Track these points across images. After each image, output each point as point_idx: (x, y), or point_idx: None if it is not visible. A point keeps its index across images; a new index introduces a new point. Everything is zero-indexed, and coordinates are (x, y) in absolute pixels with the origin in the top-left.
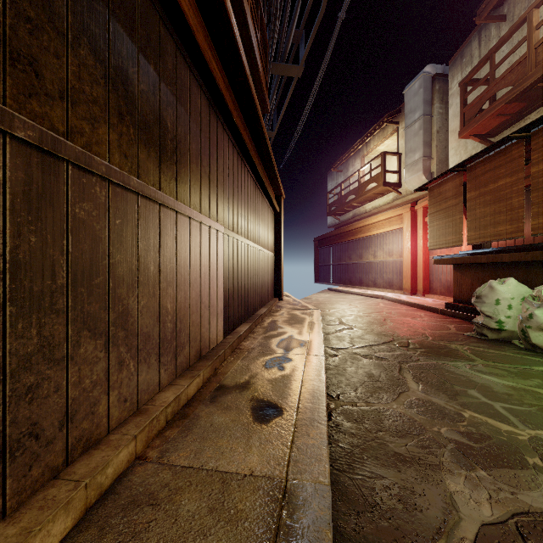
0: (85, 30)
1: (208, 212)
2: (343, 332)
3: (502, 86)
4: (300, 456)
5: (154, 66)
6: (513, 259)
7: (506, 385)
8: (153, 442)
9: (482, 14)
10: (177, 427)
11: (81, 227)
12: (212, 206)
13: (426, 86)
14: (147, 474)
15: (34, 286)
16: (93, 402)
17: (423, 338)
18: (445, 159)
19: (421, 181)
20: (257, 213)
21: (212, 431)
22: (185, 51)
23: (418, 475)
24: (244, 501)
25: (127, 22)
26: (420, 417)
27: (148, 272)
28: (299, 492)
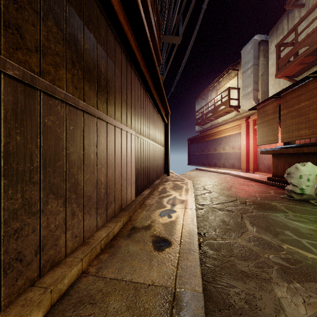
0: (51, 10)
1: (126, 123)
2: (206, 194)
3: (302, 46)
4: (183, 272)
5: (94, 34)
6: (310, 150)
7: (308, 228)
8: (93, 262)
9: (289, 3)
10: (107, 253)
11: (48, 131)
12: (128, 119)
13: (255, 48)
14: (88, 283)
15: (19, 167)
16: (56, 238)
17: (255, 199)
18: (266, 91)
19: (252, 104)
20: (154, 124)
21: (128, 256)
22: (112, 26)
23: (257, 286)
24: (149, 302)
25: (77, 6)
26: (256, 247)
27: (90, 159)
28: (183, 297)
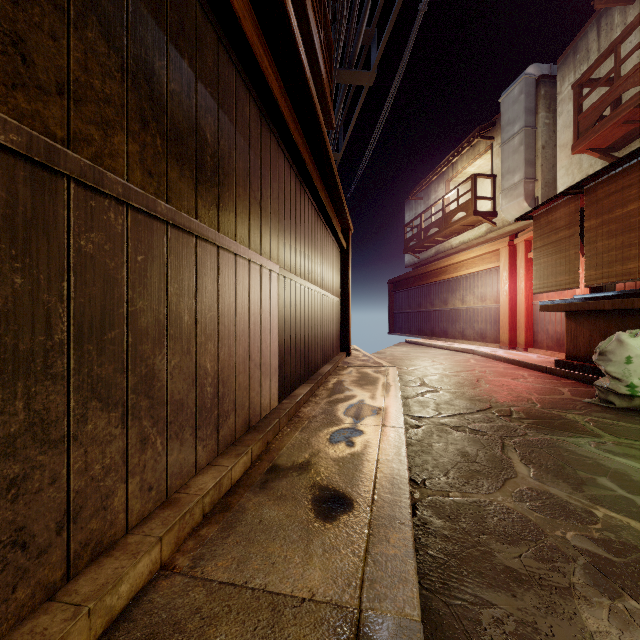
0: (94, 6)
1: (259, 248)
2: (426, 395)
3: (631, 85)
4: (378, 572)
5: (189, 61)
6: None
7: None
8: (185, 544)
9: None
10: (217, 523)
11: (88, 265)
12: (264, 240)
13: (528, 92)
14: (173, 592)
15: (20, 343)
16: (106, 494)
17: (530, 406)
18: (552, 181)
19: (522, 208)
20: (320, 250)
21: (261, 530)
22: (229, 45)
23: (541, 603)
24: None
25: (153, 1)
26: (535, 514)
27: (181, 323)
28: (377, 630)
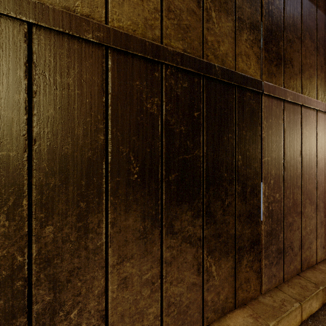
0: (307, 28)
1: None
2: None
3: None
4: None
5: None
6: None
7: None
8: None
9: None
10: None
11: (305, 141)
12: None
13: None
14: None
15: (291, 173)
16: (310, 241)
17: None
18: None
19: None
20: None
21: None
22: None
23: None
24: None
25: (324, 6)
26: None
27: None
28: None
